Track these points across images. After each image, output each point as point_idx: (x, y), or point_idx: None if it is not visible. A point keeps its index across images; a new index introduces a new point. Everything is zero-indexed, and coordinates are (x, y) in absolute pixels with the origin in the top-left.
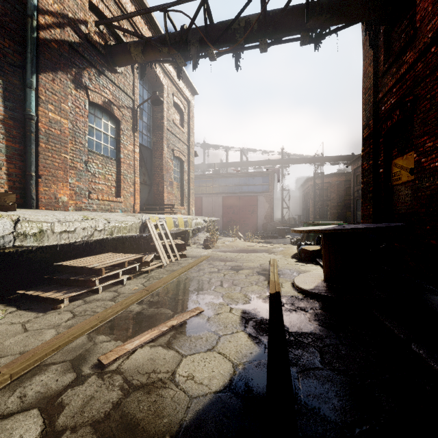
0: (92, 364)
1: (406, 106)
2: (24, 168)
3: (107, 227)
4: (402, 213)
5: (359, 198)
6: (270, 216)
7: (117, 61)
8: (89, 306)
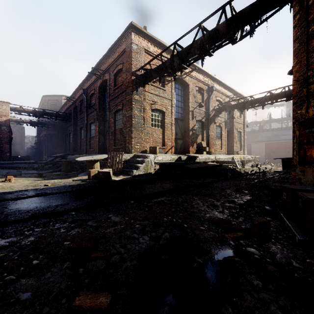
0: None
1: None
2: (207, 146)
3: (226, 158)
4: None
5: None
6: None
7: (222, 111)
8: None
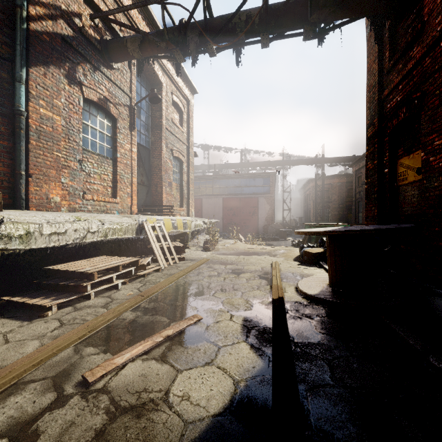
0: (76, 381)
1: (413, 103)
2: (14, 166)
3: (101, 229)
4: (409, 215)
5: (361, 200)
6: (271, 218)
7: (113, 57)
8: (79, 314)
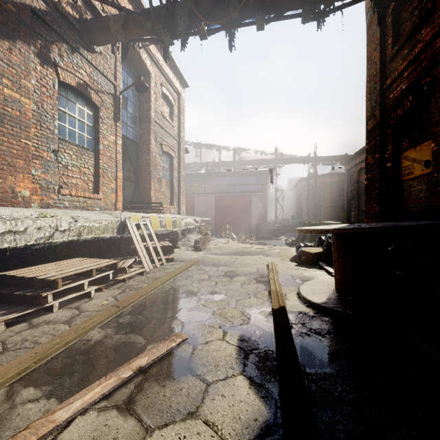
0: None
1: (421, 90)
2: None
3: (74, 227)
4: (415, 211)
5: (353, 199)
6: (264, 217)
7: (94, 39)
8: (32, 334)
